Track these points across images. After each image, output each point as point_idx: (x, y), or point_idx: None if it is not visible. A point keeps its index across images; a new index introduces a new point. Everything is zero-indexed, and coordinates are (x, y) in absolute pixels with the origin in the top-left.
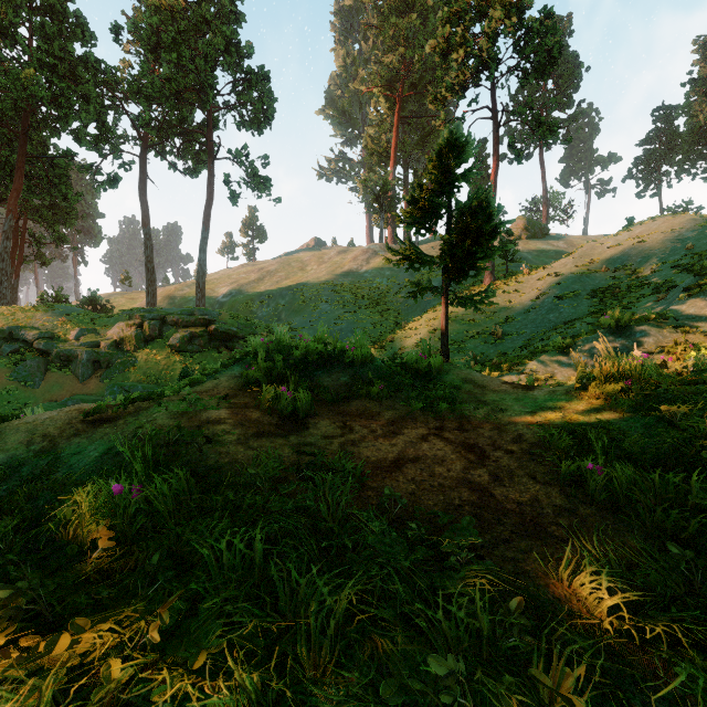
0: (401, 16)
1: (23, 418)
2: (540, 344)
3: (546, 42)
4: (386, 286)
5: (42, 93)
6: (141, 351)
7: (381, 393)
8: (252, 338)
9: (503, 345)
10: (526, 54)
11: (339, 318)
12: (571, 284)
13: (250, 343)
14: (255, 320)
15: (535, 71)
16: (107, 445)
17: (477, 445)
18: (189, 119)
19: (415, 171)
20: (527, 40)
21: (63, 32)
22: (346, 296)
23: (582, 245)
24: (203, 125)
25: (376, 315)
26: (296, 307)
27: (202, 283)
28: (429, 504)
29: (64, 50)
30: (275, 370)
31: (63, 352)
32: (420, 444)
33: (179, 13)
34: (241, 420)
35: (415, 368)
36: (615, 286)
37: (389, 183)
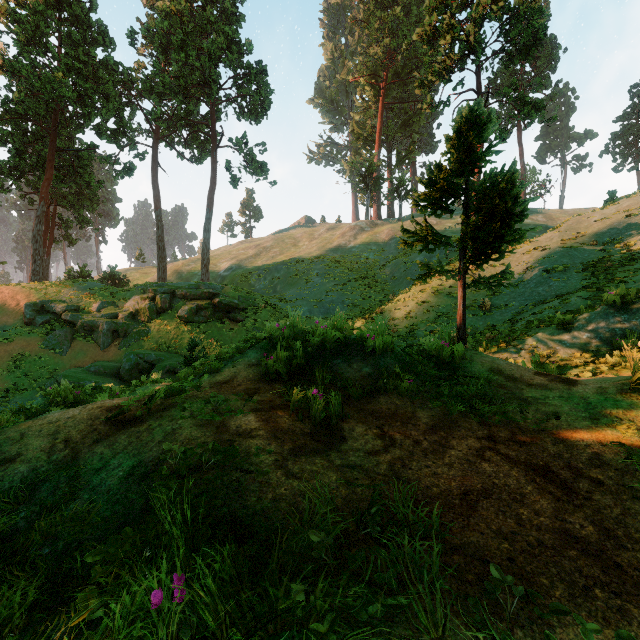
0: (385, 9)
1: (46, 416)
2: (533, 317)
3: (532, 24)
4: (372, 260)
5: (69, 93)
6: (154, 322)
7: (410, 388)
8: (267, 323)
9: (492, 317)
10: (511, 37)
11: (330, 290)
12: (559, 258)
13: (250, 314)
14: (254, 293)
15: (519, 53)
16: (131, 461)
17: (550, 469)
18: (195, 112)
19: (399, 153)
20: (512, 23)
21: (87, 39)
22: (336, 270)
23: (567, 219)
24: (207, 117)
25: (364, 287)
26: (290, 280)
27: (206, 259)
28: (543, 583)
29: (88, 55)
30: (294, 360)
31: (87, 323)
32: (480, 465)
33: (186, 17)
34: (273, 430)
35: (434, 354)
36: (606, 260)
37: (374, 165)
